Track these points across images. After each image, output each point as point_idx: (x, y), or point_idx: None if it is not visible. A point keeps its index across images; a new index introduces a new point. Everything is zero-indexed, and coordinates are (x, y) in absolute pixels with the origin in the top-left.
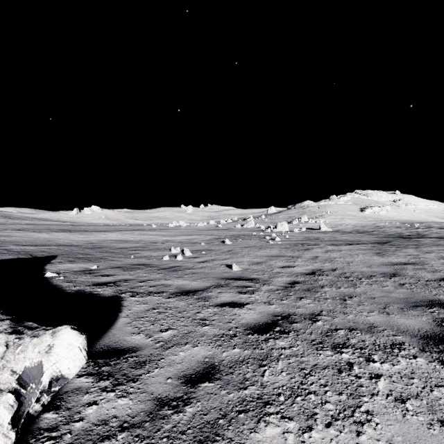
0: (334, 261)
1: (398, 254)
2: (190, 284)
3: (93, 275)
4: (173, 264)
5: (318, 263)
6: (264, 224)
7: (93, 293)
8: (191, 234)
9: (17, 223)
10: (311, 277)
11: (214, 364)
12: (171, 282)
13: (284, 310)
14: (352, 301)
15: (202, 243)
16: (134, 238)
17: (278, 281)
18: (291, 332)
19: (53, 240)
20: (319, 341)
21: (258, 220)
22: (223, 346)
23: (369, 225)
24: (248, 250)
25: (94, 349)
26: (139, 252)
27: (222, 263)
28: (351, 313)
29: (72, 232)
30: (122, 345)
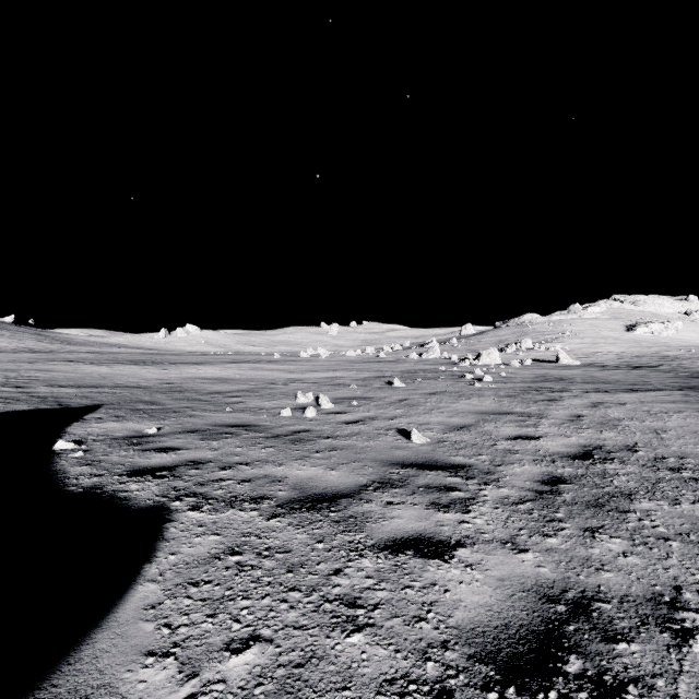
0: (622, 426)
1: None
2: (324, 476)
3: (141, 447)
4: (298, 426)
5: (588, 432)
6: (457, 353)
7: (116, 497)
8: (334, 368)
9: (76, 350)
10: (587, 467)
11: None
12: (284, 471)
13: (565, 576)
14: None
15: (353, 386)
16: (241, 376)
17: (516, 474)
18: (629, 691)
19: (112, 377)
20: None
21: (445, 346)
22: None
23: (648, 355)
24: (437, 400)
25: None
26: (243, 401)
27: (389, 427)
28: None
29: (147, 365)
30: None
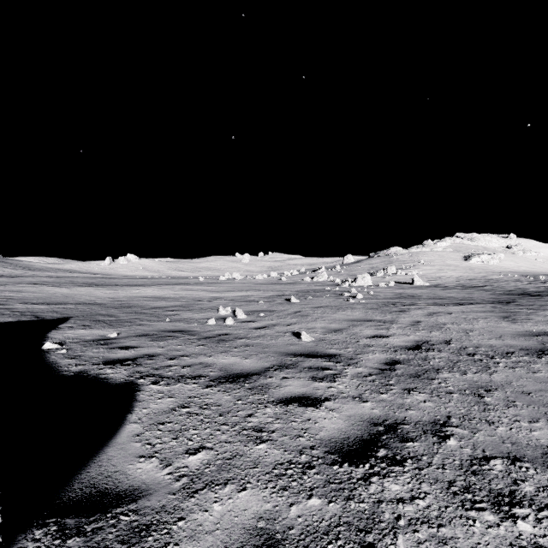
0: (445, 328)
1: (535, 318)
2: (241, 362)
3: (108, 346)
4: (220, 331)
5: (422, 332)
6: (340, 276)
7: (98, 377)
8: (246, 289)
9: (37, 275)
10: (416, 354)
11: (273, 537)
12: (213, 360)
13: (387, 413)
14: (494, 398)
15: (261, 302)
16: (174, 295)
17: (369, 359)
18: (407, 462)
19: (73, 296)
20: (463, 486)
21: (332, 271)
22: (290, 490)
23: (478, 278)
24: (322, 312)
25: (67, 493)
26: (178, 314)
27: (287, 331)
28: (501, 423)
29: (99, 287)
30: (117, 482)
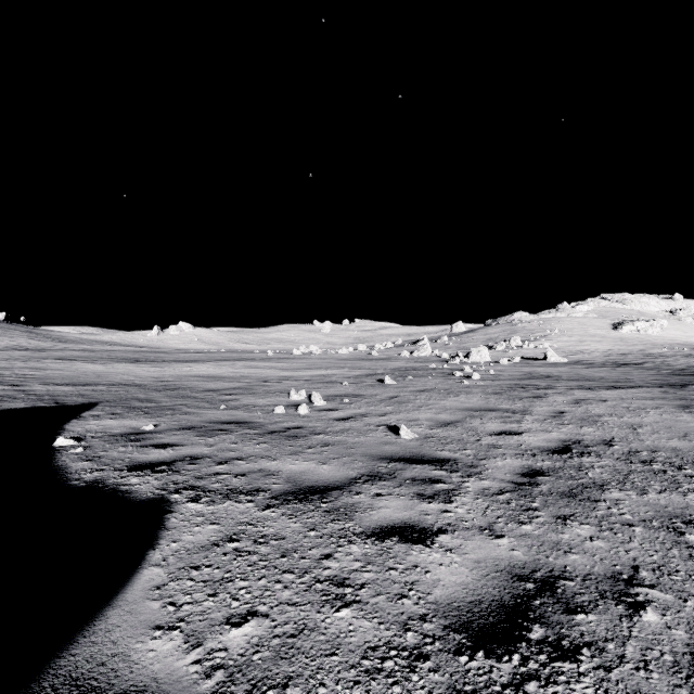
0: (601, 422)
1: None
2: (316, 470)
3: (140, 443)
4: (291, 423)
5: (568, 427)
6: (447, 350)
7: (118, 490)
8: (326, 366)
9: (69, 348)
10: (565, 460)
11: None
12: (278, 465)
13: (536, 558)
14: None
15: (345, 383)
16: (234, 374)
17: (498, 467)
18: (583, 653)
19: (107, 375)
20: None
21: (437, 343)
22: None
23: (633, 353)
24: (426, 397)
25: None
26: (237, 399)
27: (379, 423)
28: None
29: (141, 363)
30: (113, 677)
